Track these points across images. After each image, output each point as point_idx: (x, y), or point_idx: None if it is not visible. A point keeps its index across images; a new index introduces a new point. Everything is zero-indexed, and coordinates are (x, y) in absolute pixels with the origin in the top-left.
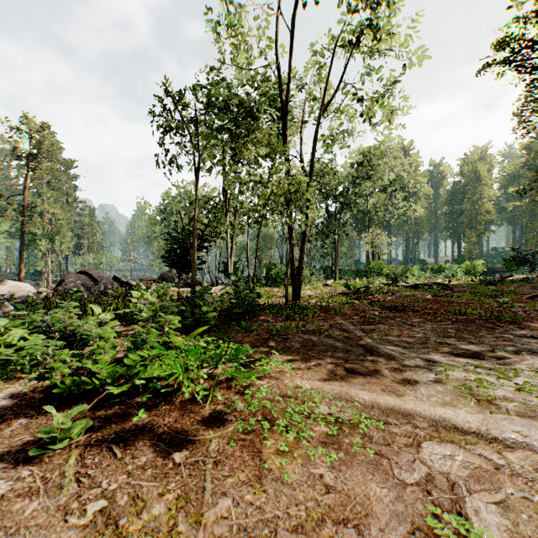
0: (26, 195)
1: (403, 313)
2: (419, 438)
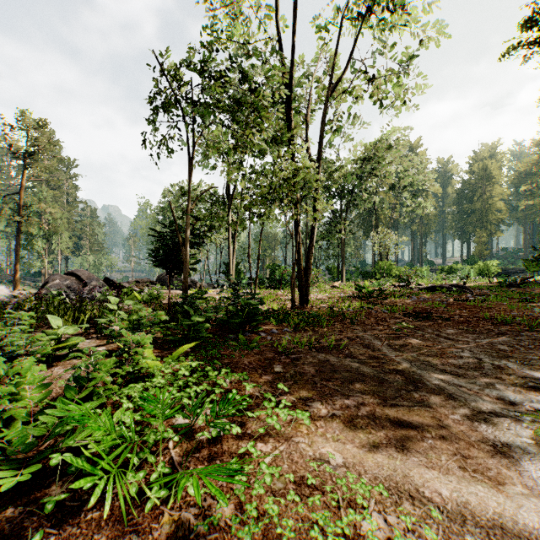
0: (22, 194)
1: (432, 322)
2: None
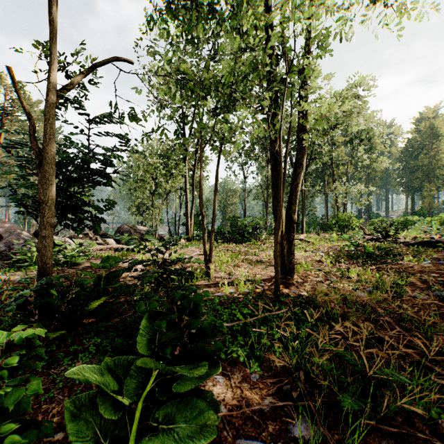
0: None
1: None
2: None
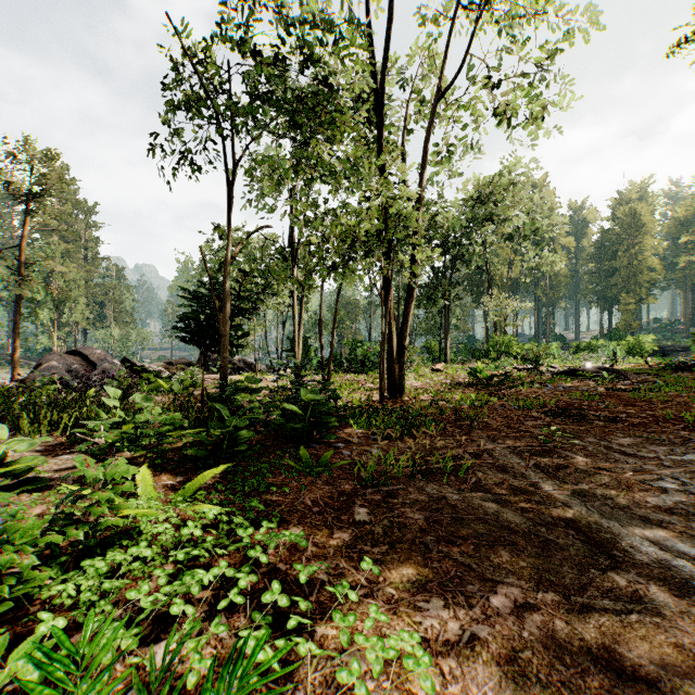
0: (22, 247)
1: (592, 426)
2: None
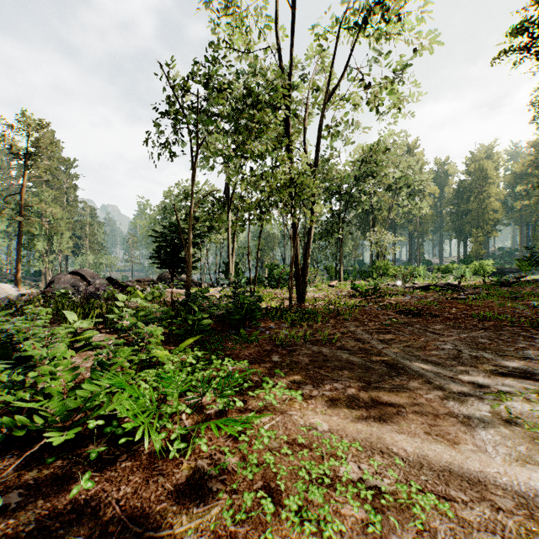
0: (23, 194)
1: (422, 319)
2: (510, 534)
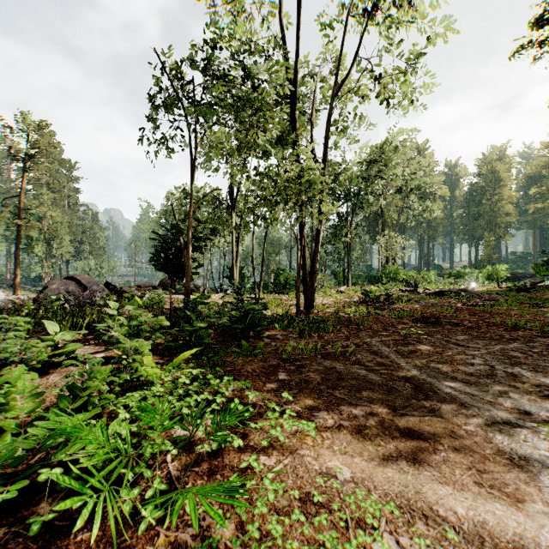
0: (22, 196)
1: (442, 328)
2: None
